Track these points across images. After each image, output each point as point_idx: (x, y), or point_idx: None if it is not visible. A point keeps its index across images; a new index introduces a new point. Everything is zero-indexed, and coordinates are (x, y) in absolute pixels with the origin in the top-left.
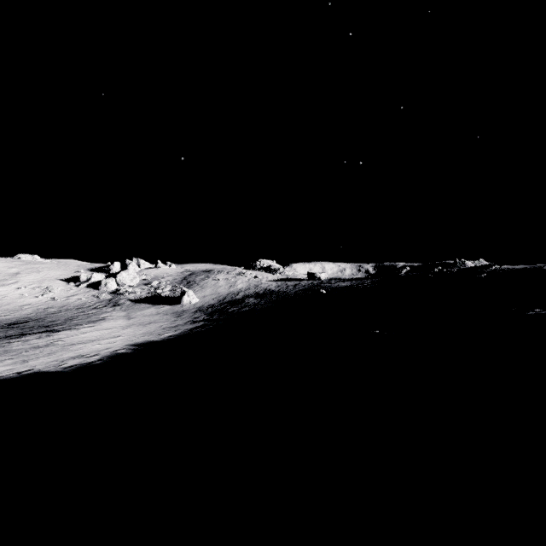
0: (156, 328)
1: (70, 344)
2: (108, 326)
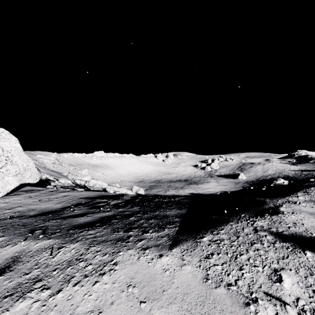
0: (228, 187)
1: (204, 188)
2: (212, 184)
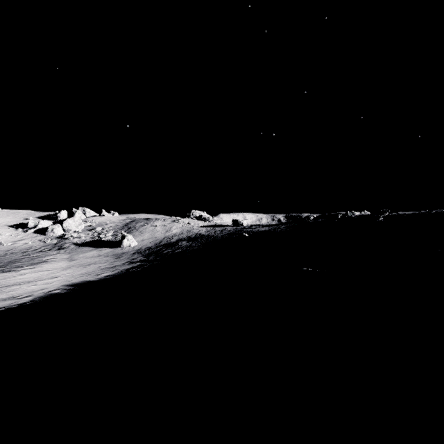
0: (95, 269)
1: (5, 285)
2: (49, 267)
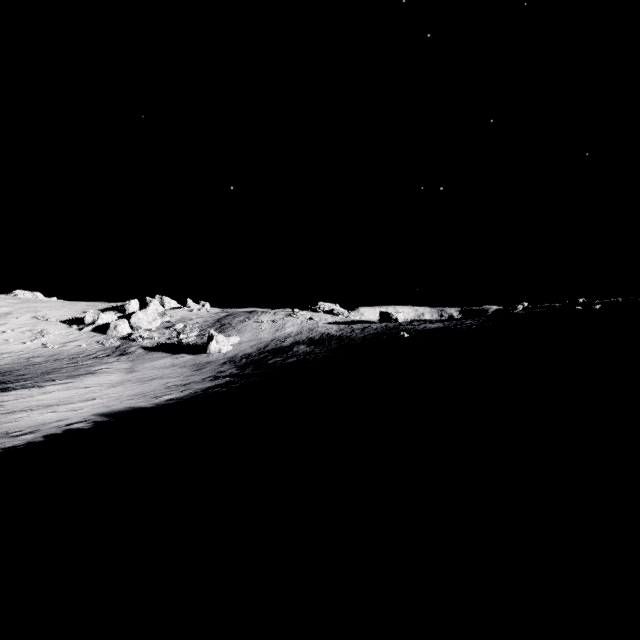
0: (157, 387)
1: (8, 411)
2: (91, 382)
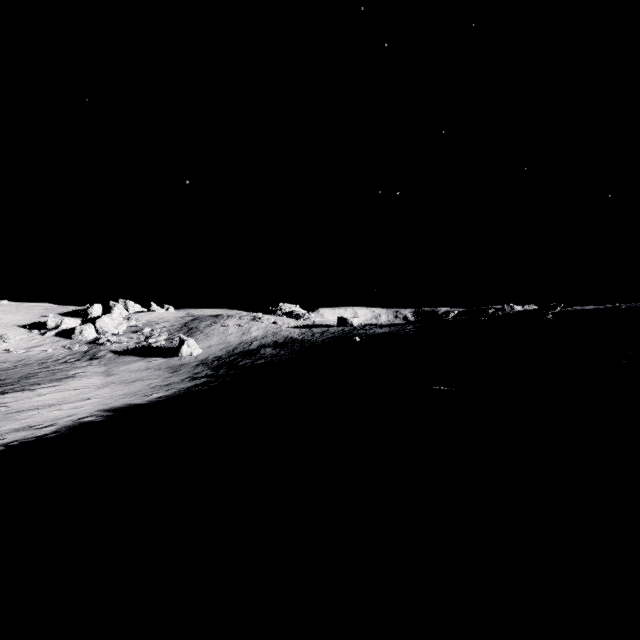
0: (142, 388)
1: (17, 410)
2: (77, 385)
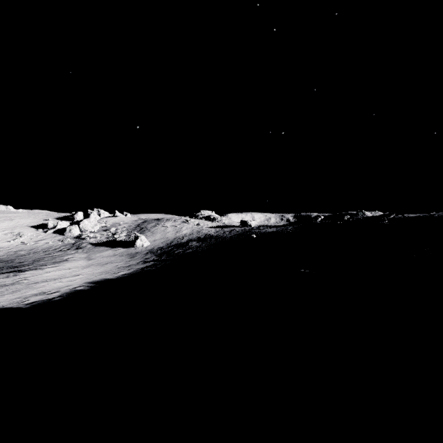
0: (112, 268)
1: (34, 282)
2: (70, 266)
